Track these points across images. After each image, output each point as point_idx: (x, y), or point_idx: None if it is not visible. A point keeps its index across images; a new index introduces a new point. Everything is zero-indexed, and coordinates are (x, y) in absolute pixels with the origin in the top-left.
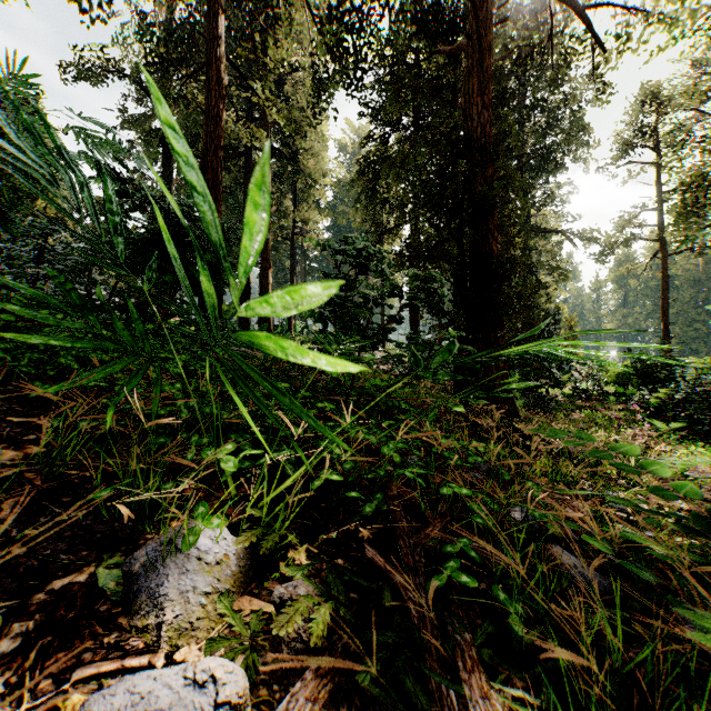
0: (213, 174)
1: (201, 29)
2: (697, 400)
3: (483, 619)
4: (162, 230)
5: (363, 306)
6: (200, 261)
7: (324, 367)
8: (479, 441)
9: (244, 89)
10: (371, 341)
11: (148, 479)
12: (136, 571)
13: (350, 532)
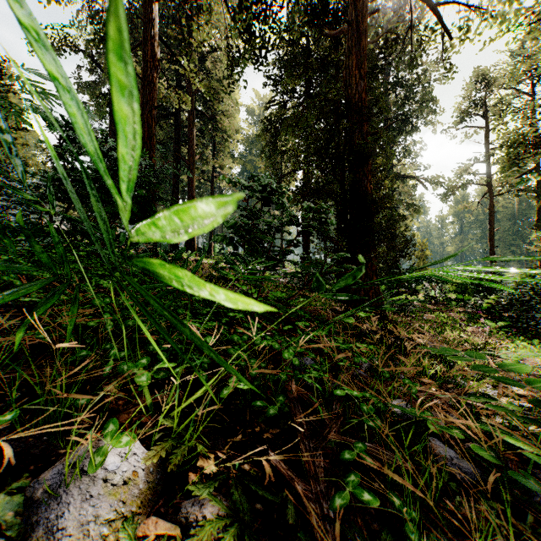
0: (148, 128)
1: (140, 15)
2: (517, 304)
3: (379, 522)
4: (49, 146)
5: (267, 232)
6: (88, 179)
7: (223, 300)
8: (360, 341)
9: (174, 63)
10: (274, 262)
11: (71, 388)
12: (37, 498)
13: (256, 434)
